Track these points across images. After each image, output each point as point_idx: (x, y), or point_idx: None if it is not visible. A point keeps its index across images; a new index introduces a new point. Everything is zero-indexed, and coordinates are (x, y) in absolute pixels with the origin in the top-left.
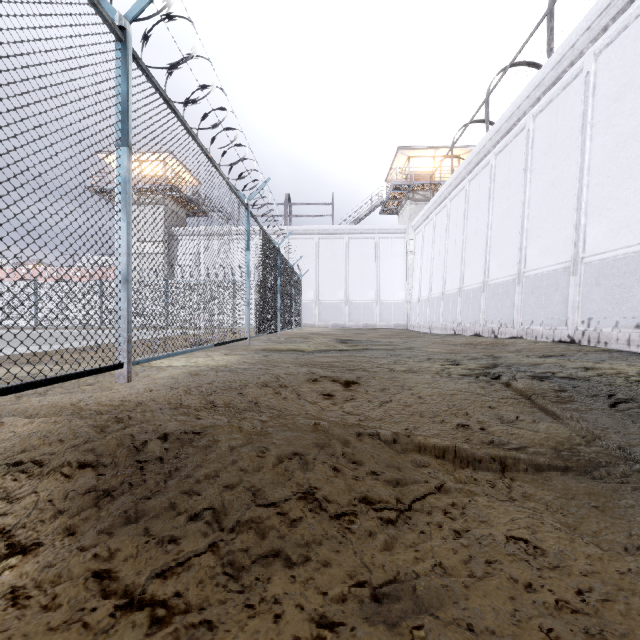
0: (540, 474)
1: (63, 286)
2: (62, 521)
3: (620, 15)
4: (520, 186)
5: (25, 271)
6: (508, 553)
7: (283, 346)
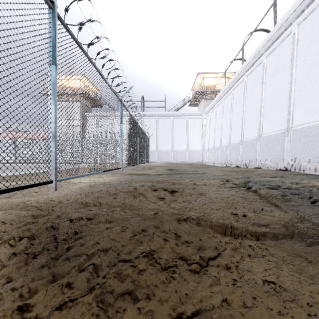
0: (278, 241)
1: (17, 138)
2: (5, 272)
3: (311, 4)
4: (259, 91)
5: (10, 134)
6: (265, 290)
7: (139, 172)
